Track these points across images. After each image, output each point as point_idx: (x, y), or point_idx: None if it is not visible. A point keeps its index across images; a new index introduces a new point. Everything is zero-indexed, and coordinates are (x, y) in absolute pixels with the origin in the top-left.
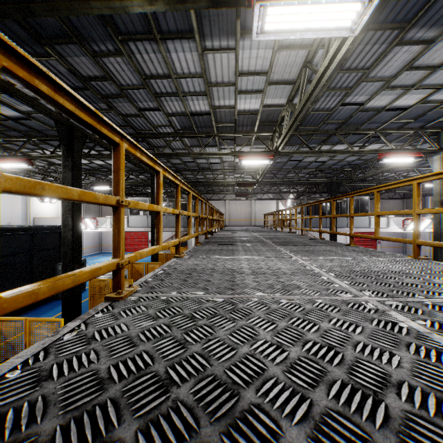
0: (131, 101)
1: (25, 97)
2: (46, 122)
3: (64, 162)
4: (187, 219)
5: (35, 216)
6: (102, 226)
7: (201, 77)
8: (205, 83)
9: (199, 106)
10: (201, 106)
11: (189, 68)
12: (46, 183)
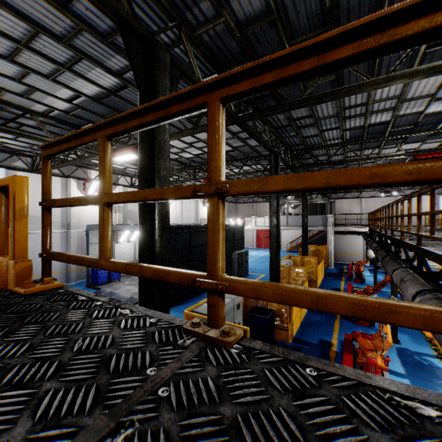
0: (318, 127)
1: (263, 141)
2: (243, 151)
3: None
4: (326, 219)
5: (200, 217)
6: (248, 225)
7: (398, 98)
8: (400, 101)
9: (380, 118)
10: (383, 118)
11: (388, 94)
12: None
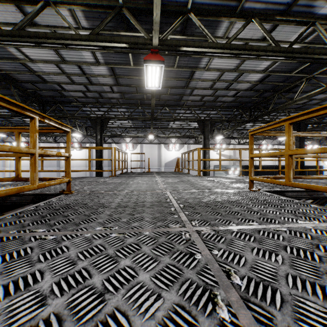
0: None
1: None
2: None
3: (295, 138)
4: None
5: None
6: None
7: None
8: None
9: None
10: None
11: None
12: (265, 159)
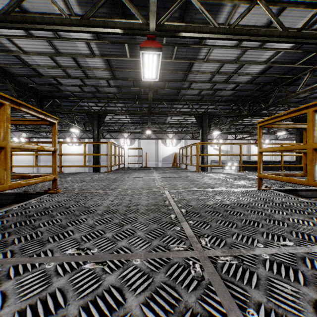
0: None
1: None
2: None
3: (295, 133)
4: None
5: None
6: None
7: None
8: None
9: None
10: None
11: None
12: (267, 154)
